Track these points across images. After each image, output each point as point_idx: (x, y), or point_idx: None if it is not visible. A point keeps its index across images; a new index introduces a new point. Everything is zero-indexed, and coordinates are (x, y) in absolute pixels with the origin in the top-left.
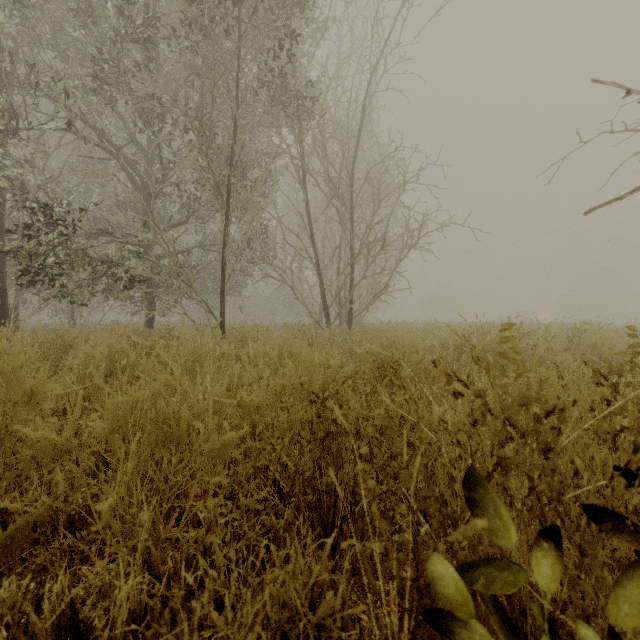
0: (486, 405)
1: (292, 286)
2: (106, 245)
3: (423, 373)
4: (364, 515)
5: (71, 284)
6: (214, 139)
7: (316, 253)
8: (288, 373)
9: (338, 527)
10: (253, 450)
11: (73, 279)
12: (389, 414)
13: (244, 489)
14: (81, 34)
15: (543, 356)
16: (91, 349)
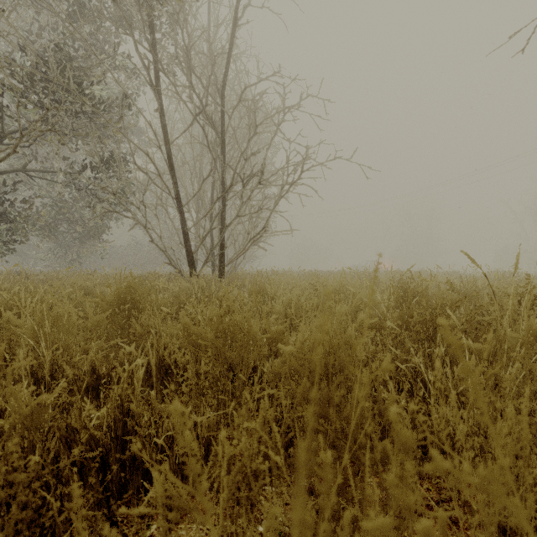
0: None
1: (145, 225)
2: None
3: None
4: None
5: None
6: None
7: (176, 182)
8: None
9: None
10: None
11: None
12: None
13: None
14: None
15: None
16: None
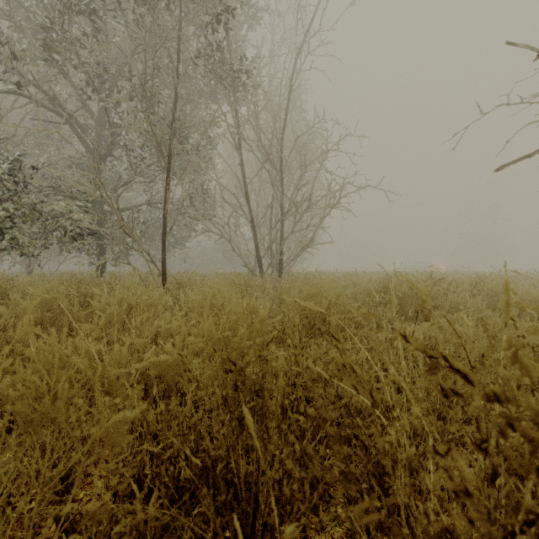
0: (509, 419)
1: (229, 239)
2: (60, 201)
3: (351, 322)
4: (292, 495)
5: (21, 236)
6: (157, 105)
7: (250, 210)
8: (206, 329)
9: (259, 534)
10: (154, 431)
11: (24, 231)
12: (321, 378)
13: (122, 510)
14: (29, 2)
15: (453, 302)
16: (19, 298)
